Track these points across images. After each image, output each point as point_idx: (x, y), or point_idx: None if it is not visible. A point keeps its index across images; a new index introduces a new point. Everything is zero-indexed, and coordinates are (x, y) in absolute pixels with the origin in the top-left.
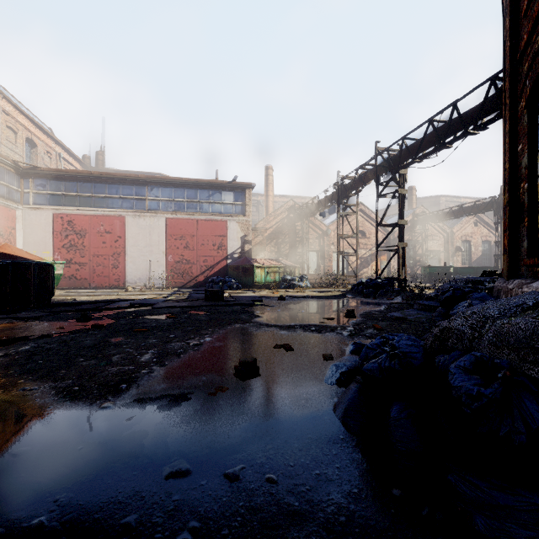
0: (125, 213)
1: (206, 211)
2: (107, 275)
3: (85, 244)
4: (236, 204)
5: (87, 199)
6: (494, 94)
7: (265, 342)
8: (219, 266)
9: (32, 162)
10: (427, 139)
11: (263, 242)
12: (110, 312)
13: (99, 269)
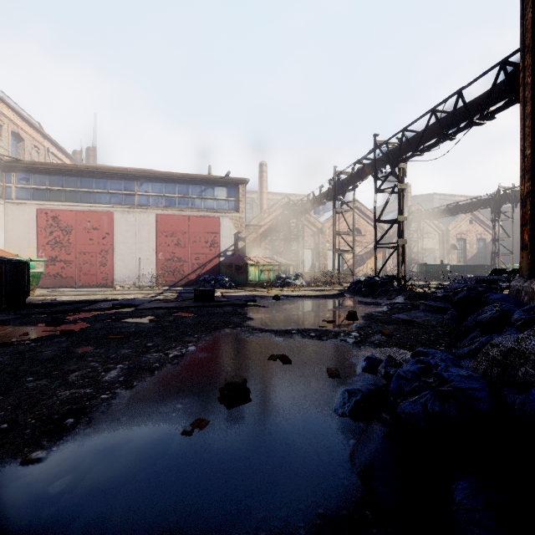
0: (114, 209)
1: (198, 207)
2: (94, 274)
3: (71, 241)
4: (229, 200)
5: (73, 194)
6: (503, 81)
7: (258, 352)
8: (211, 264)
9: (18, 156)
10: (429, 130)
11: (257, 239)
12: (89, 314)
13: (86, 267)
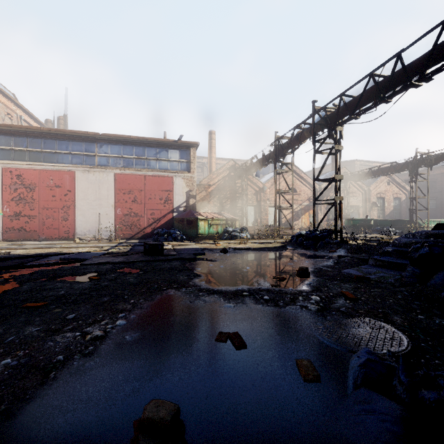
0: (75, 168)
1: (153, 168)
2: (56, 227)
3: (34, 197)
4: (181, 161)
5: (36, 154)
6: (443, 42)
7: (204, 327)
8: (165, 219)
9: None
10: (366, 94)
11: (206, 197)
12: (29, 270)
13: (49, 222)
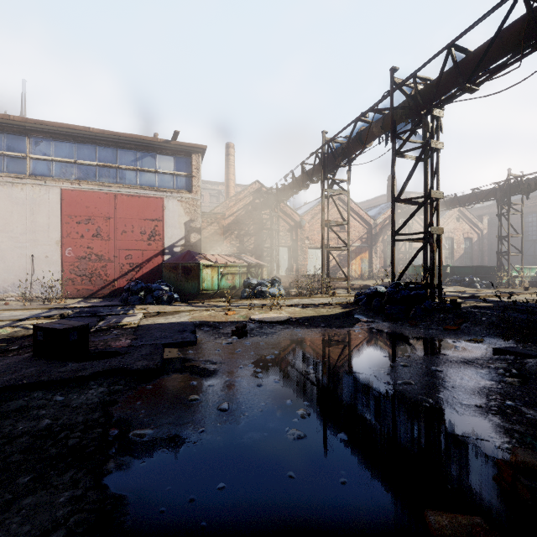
0: None
1: (131, 183)
2: None
3: None
4: (177, 174)
5: None
6: None
7: None
8: (151, 265)
9: None
10: (499, 39)
11: (219, 232)
12: None
13: None
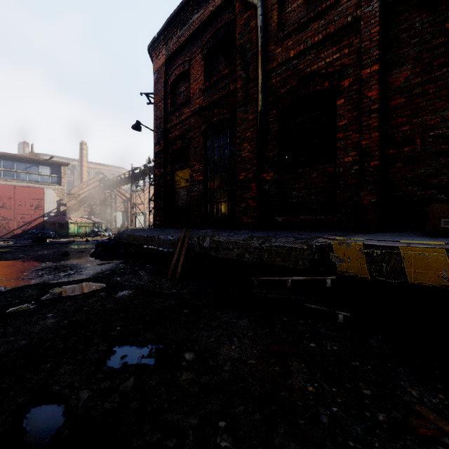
0: None
1: (24, 179)
2: None
3: None
4: (52, 176)
5: None
6: None
7: (73, 251)
8: (36, 222)
9: None
10: None
11: (76, 204)
12: None
13: None
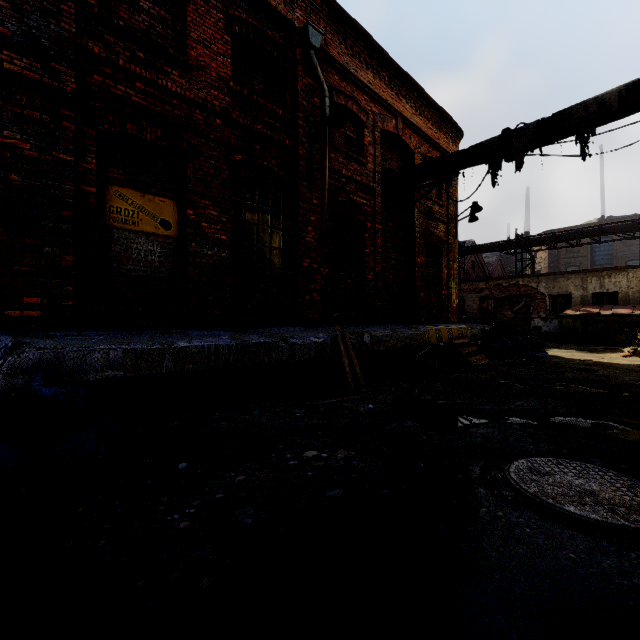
0: None
1: None
2: None
3: None
4: None
5: None
6: None
7: None
8: None
9: None
10: None
11: None
12: None
13: None
